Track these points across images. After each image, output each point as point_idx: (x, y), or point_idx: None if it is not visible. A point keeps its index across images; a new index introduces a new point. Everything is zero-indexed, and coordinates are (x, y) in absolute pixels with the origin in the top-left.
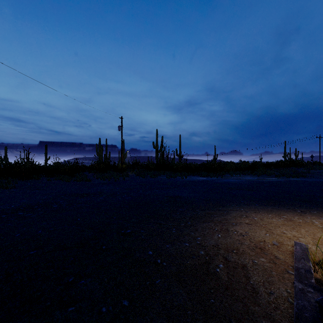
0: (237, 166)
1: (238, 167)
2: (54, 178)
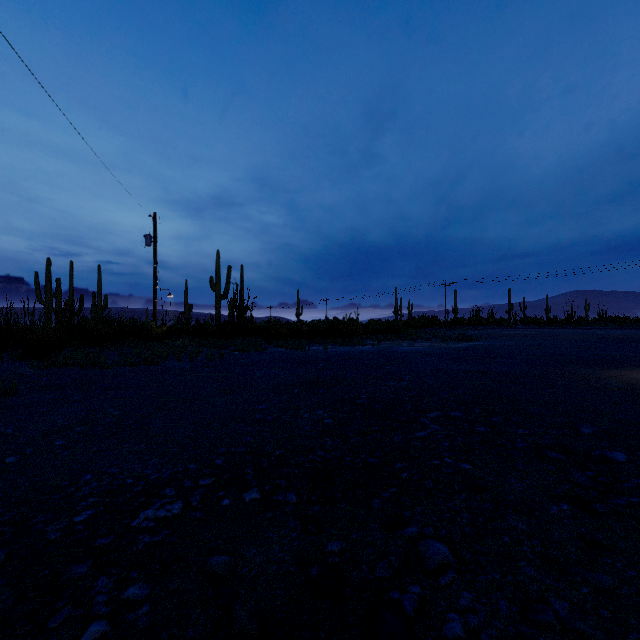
0: (366, 326)
1: (369, 329)
2: (17, 363)
